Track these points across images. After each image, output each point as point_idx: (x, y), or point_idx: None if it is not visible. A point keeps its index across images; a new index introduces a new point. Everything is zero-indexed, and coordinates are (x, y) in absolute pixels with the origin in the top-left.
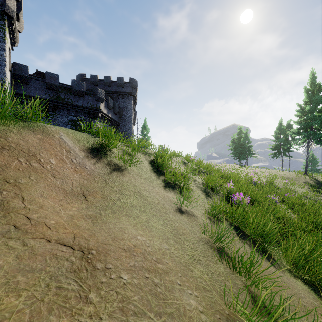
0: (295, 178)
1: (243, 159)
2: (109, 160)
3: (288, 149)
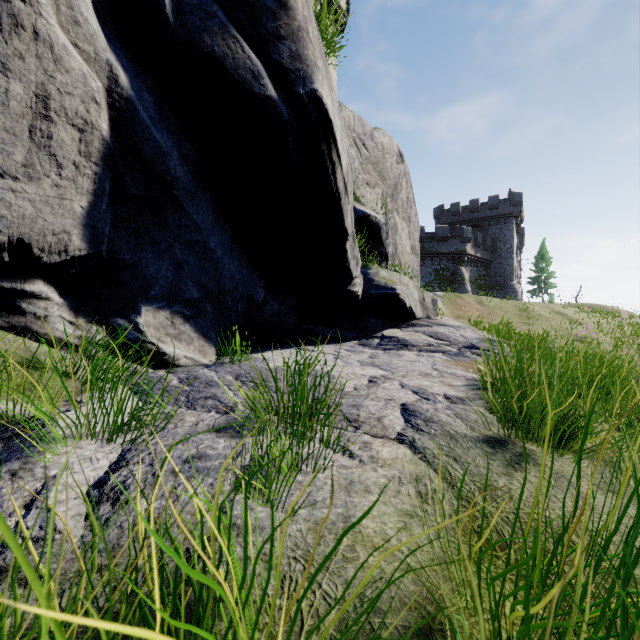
0: None
1: None
2: (488, 308)
3: None
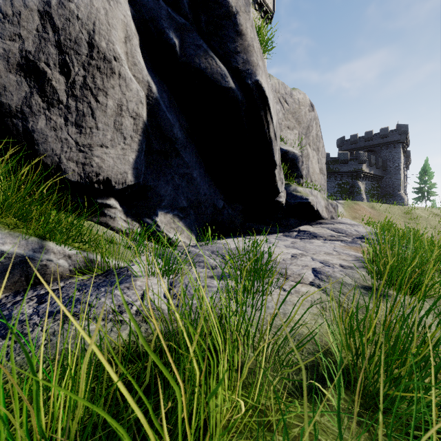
0: None
1: None
2: (378, 211)
3: None
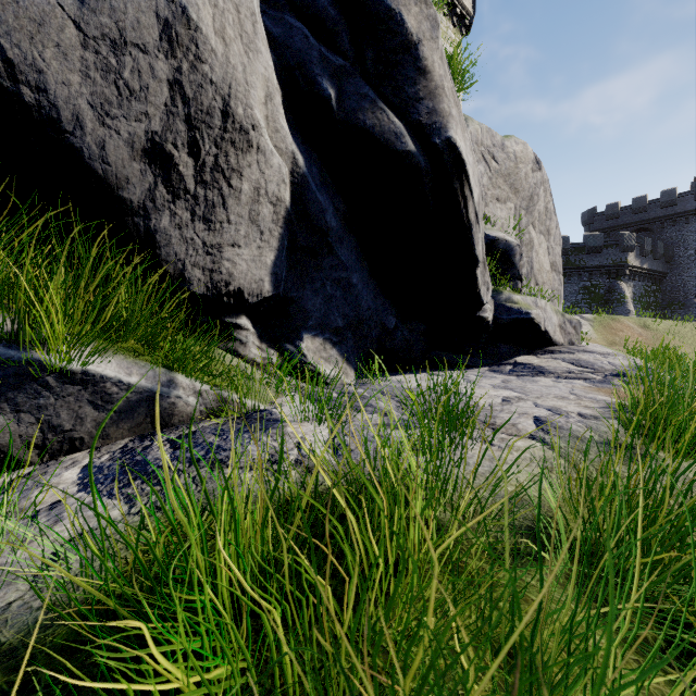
0: None
1: None
2: (655, 333)
3: None
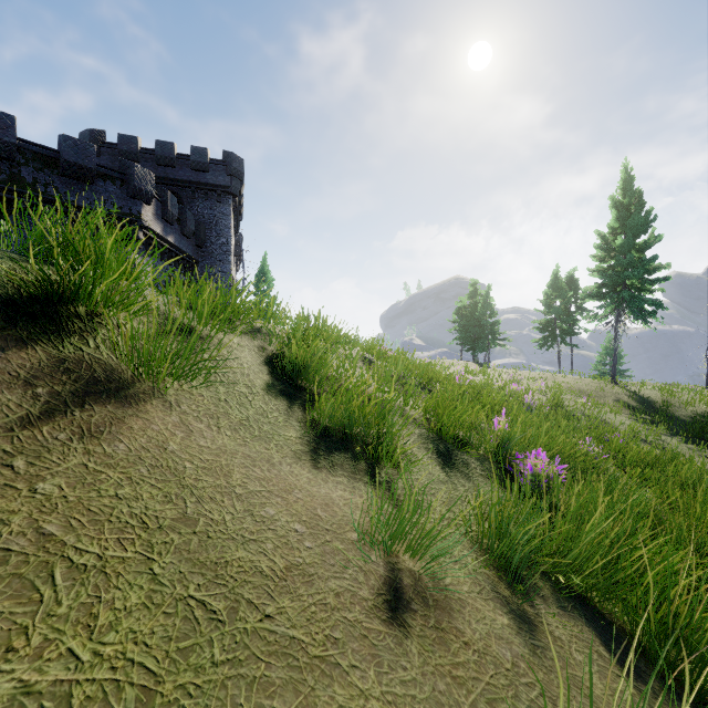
0: (595, 393)
1: (481, 350)
2: (71, 353)
3: (571, 329)
